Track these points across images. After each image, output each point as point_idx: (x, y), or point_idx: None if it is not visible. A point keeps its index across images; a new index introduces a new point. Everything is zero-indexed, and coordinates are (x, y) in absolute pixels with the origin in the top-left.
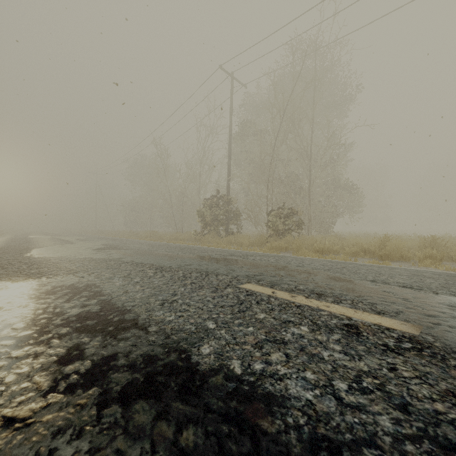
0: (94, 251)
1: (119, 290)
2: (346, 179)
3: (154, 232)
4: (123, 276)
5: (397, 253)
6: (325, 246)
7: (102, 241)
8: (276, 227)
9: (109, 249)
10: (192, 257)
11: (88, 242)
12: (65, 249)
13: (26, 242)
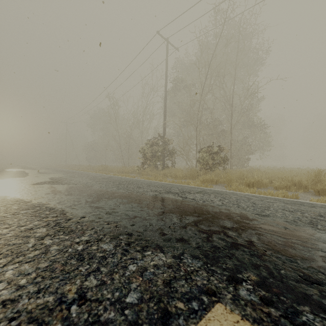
0: (28, 186)
1: None
2: (258, 123)
3: (105, 166)
4: None
5: None
6: (256, 180)
7: (56, 174)
8: (205, 162)
9: (46, 184)
10: (123, 196)
11: (41, 175)
12: (6, 183)
13: None
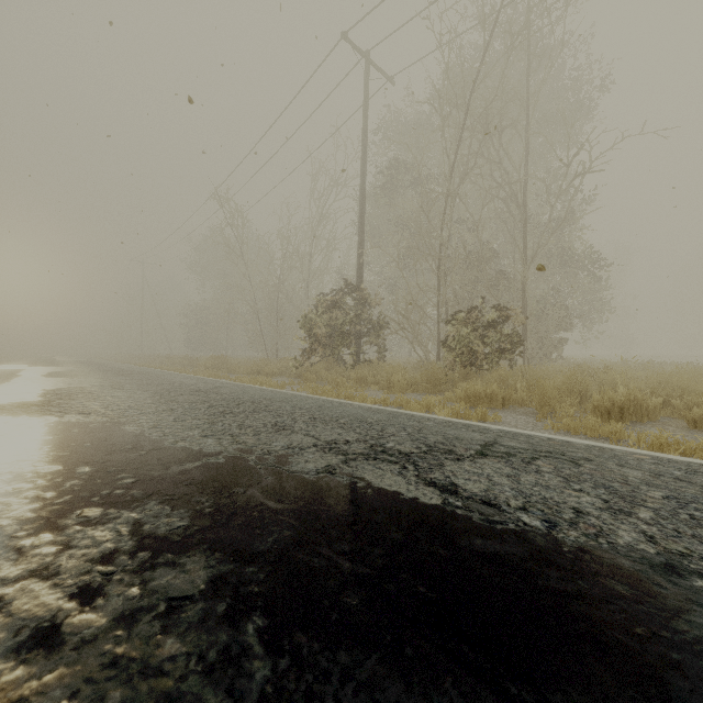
0: None
1: None
2: (586, 256)
3: (221, 359)
4: None
5: None
6: (630, 400)
7: (85, 378)
8: (465, 348)
9: None
10: (194, 482)
11: (39, 382)
12: None
13: None
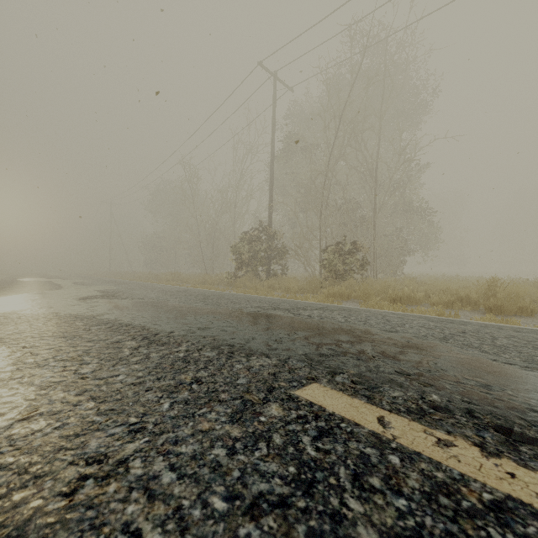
0: (76, 301)
1: (18, 407)
2: (419, 206)
3: (177, 274)
4: (69, 358)
5: (514, 304)
6: (405, 294)
7: (104, 285)
8: (333, 267)
9: (100, 298)
10: (215, 312)
11: (83, 287)
12: (39, 297)
13: (3, 287)
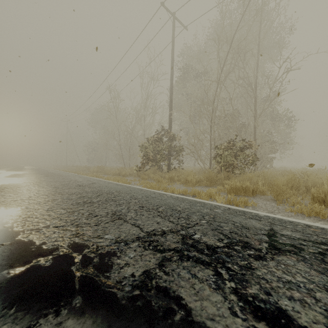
0: None
1: None
2: (284, 116)
3: (101, 167)
4: None
5: None
6: None
7: (25, 177)
8: (227, 162)
9: None
10: None
11: None
12: None
13: None
